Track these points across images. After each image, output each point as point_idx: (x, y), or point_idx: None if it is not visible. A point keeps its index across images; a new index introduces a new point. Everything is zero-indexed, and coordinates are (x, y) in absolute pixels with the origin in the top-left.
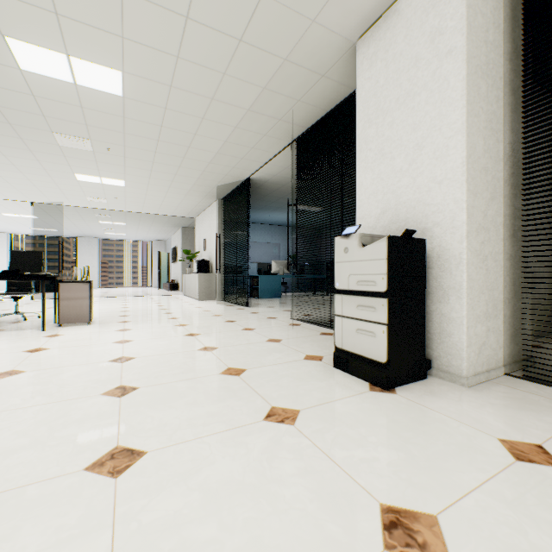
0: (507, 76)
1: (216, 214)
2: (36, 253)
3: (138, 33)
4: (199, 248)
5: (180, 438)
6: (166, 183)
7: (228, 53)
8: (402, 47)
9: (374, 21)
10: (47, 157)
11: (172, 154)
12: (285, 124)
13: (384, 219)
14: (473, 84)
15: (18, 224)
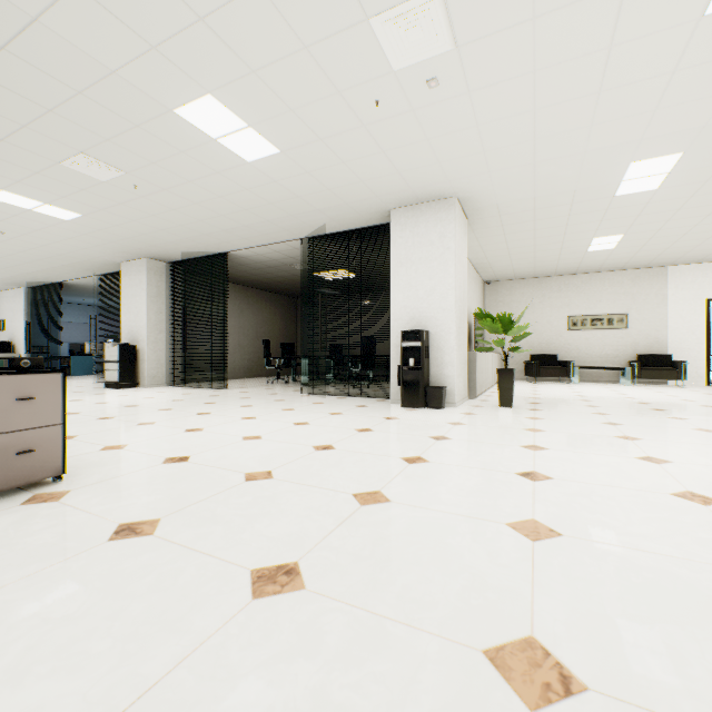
0: (169, 294)
1: (21, 299)
2: None
3: (2, 246)
4: None
5: None
6: None
7: (53, 255)
8: (134, 278)
9: (126, 261)
10: None
11: None
12: (91, 271)
13: (129, 335)
14: (151, 301)
15: None
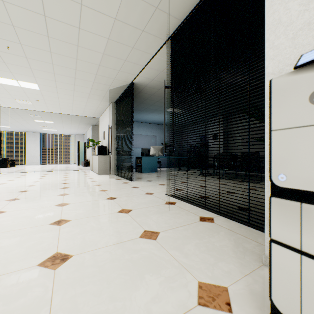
0: None
1: (110, 113)
2: None
3: None
4: (101, 138)
5: None
6: (70, 86)
7: None
8: None
9: None
10: None
11: (66, 55)
12: (161, 15)
13: None
14: None
15: None
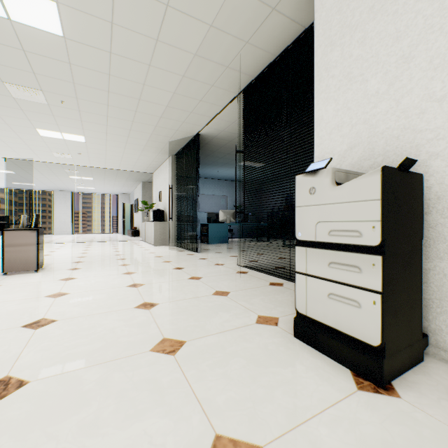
0: None
1: (169, 168)
2: None
3: None
4: (156, 200)
5: None
6: (123, 138)
7: None
8: None
9: None
10: (6, 111)
11: (124, 108)
12: (233, 72)
13: (352, 156)
14: None
15: None
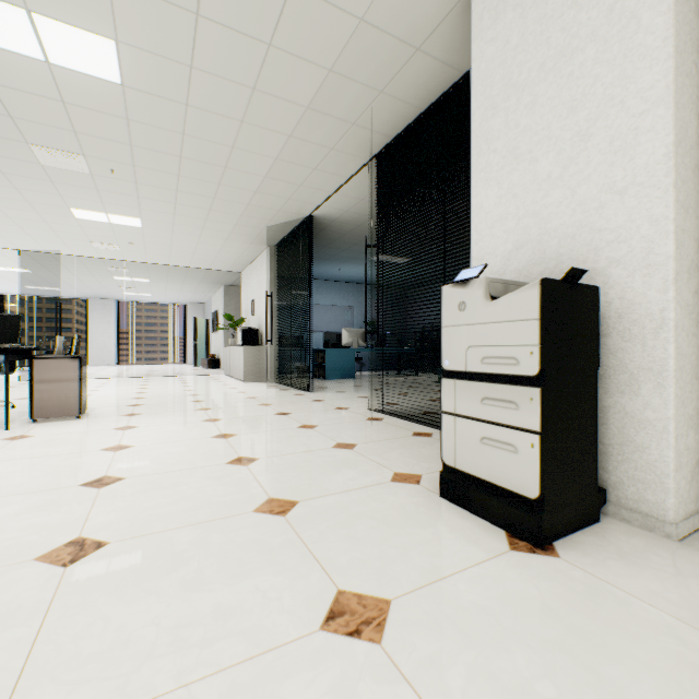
0: None
1: (267, 266)
2: (10, 316)
3: None
4: (246, 313)
5: (145, 687)
6: (198, 222)
7: (273, 7)
8: None
9: None
10: (28, 183)
11: (203, 179)
12: (361, 131)
13: (518, 259)
14: (683, 21)
15: (7, 281)
